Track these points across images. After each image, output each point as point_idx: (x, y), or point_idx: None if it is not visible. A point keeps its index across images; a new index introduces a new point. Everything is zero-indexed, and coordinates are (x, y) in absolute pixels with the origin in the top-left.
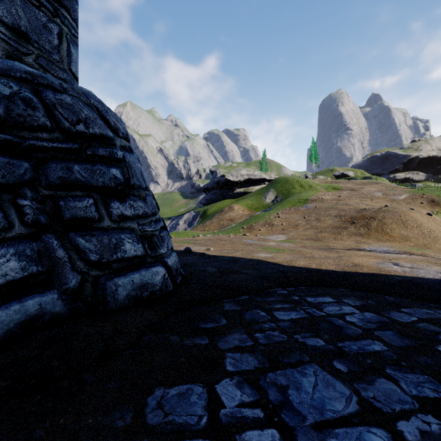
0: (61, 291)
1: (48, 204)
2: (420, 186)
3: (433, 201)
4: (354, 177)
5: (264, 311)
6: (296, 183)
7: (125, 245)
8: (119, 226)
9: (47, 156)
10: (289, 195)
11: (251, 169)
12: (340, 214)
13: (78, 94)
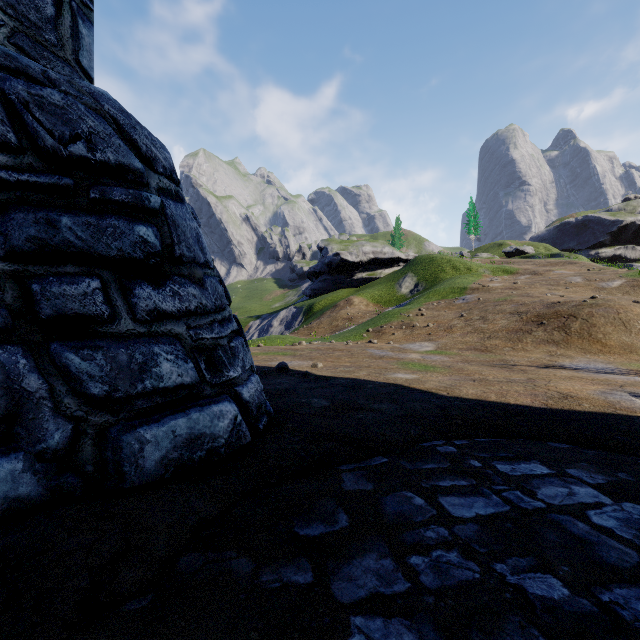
0: (33, 455)
1: (10, 289)
2: (639, 267)
3: None
4: (535, 255)
5: (420, 496)
6: (447, 264)
7: (161, 366)
8: (150, 330)
9: (9, 198)
10: (436, 282)
11: (379, 244)
12: (518, 310)
13: (80, 92)
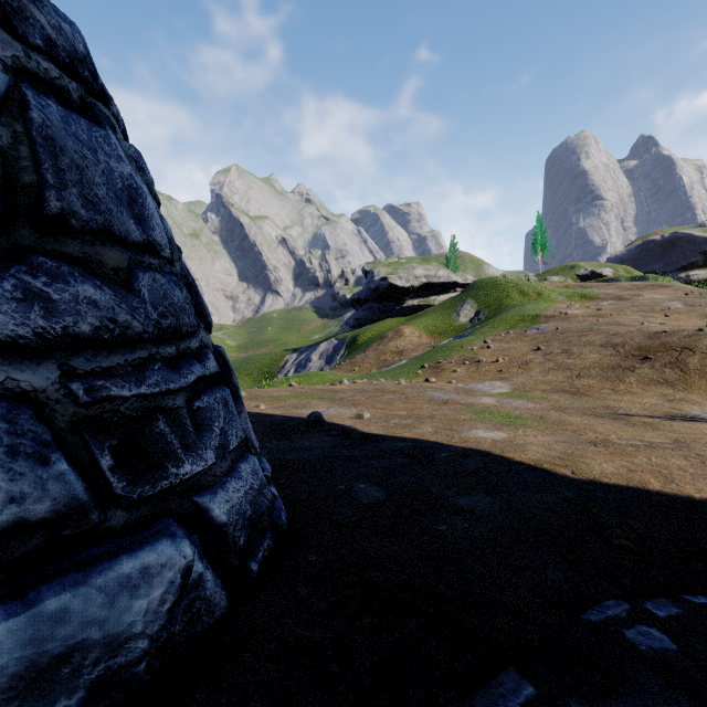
0: None
1: None
2: None
3: None
4: (615, 278)
5: None
6: (513, 289)
7: None
8: None
9: None
10: (500, 309)
11: (433, 267)
12: (611, 342)
13: None
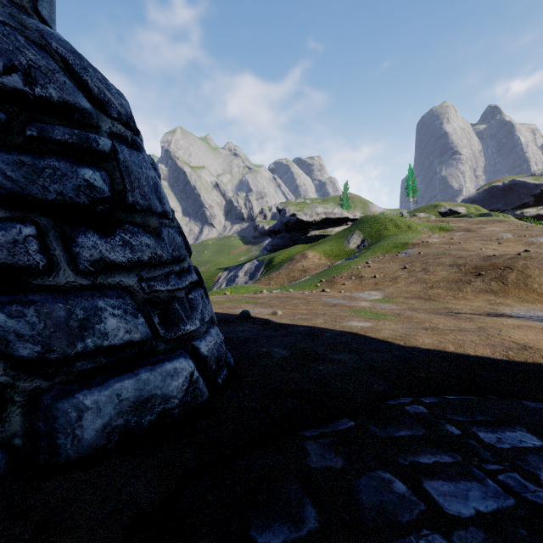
0: None
1: None
2: None
3: None
4: (467, 214)
5: (400, 478)
6: (390, 223)
7: (106, 322)
8: (95, 282)
9: None
10: (380, 238)
11: (330, 206)
12: (457, 263)
13: (23, 26)
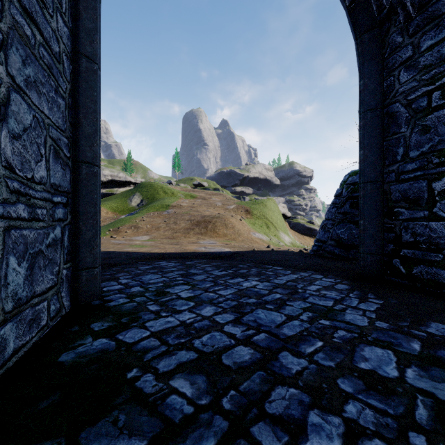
0: None
1: None
2: (247, 198)
3: (247, 211)
4: (208, 187)
5: (133, 268)
6: (161, 189)
7: None
8: None
9: None
10: (154, 200)
11: (116, 170)
12: (191, 219)
13: None
